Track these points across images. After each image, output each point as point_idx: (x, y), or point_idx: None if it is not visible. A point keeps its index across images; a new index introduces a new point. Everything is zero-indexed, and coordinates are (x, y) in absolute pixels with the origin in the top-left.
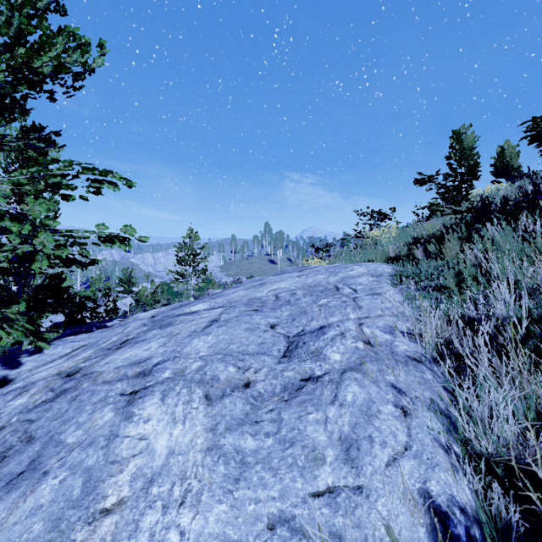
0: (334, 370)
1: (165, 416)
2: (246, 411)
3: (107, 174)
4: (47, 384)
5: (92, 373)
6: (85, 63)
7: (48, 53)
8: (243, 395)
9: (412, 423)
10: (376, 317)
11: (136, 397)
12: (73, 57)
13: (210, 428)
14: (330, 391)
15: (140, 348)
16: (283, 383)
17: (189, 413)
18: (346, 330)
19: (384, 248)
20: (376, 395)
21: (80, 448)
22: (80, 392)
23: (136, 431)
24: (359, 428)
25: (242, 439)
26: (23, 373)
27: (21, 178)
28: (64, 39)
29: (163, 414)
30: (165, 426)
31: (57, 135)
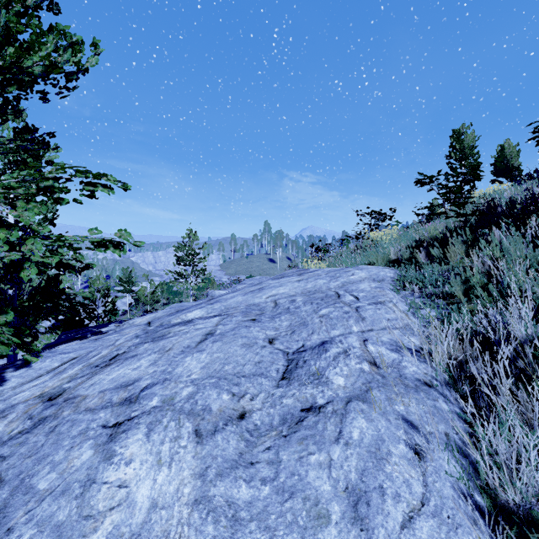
0: (337, 398)
1: (149, 456)
2: (240, 449)
3: (101, 176)
4: (26, 408)
5: (75, 398)
6: (79, 62)
7: (39, 53)
8: (237, 429)
9: (427, 469)
10: (380, 329)
11: (119, 431)
12: (64, 56)
13: (199, 474)
14: (334, 426)
15: (129, 366)
16: (281, 413)
17: (176, 453)
18: (350, 348)
19: (385, 250)
20: (385, 431)
21: (51, 497)
22: (60, 422)
23: (116, 476)
24: (368, 476)
25: (235, 487)
26: (6, 391)
27: (12, 181)
28: (55, 38)
29: (148, 454)
30: (149, 470)
31: (51, 137)
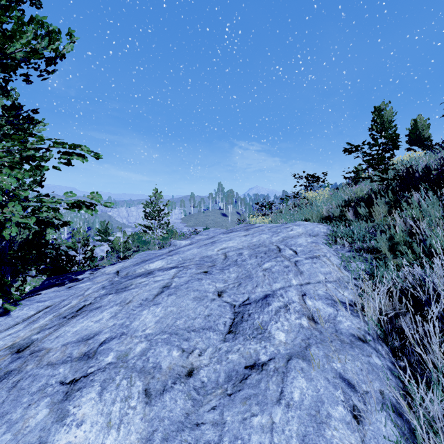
0: (279, 355)
1: (100, 417)
2: (186, 409)
3: (75, 147)
4: None
5: (40, 351)
6: (56, 49)
7: (20, 40)
8: (185, 387)
9: (366, 434)
10: (316, 283)
11: (75, 388)
12: (42, 43)
13: (145, 438)
14: (276, 385)
15: (92, 318)
16: (227, 370)
17: (125, 415)
18: (290, 302)
19: (318, 208)
20: (324, 391)
21: None
22: (23, 376)
23: (66, 439)
24: (309, 443)
25: None
26: None
27: None
28: (34, 27)
29: (98, 415)
30: (98, 432)
31: (35, 113)
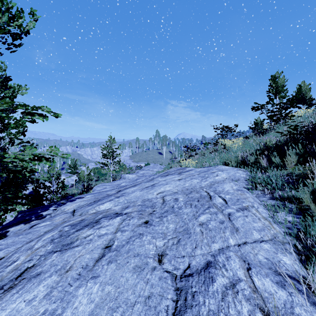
0: None
1: None
2: None
3: (37, 108)
4: None
5: None
6: (20, 26)
7: None
8: None
9: None
10: (253, 242)
11: None
12: (2, 18)
13: None
14: None
15: (26, 295)
16: None
17: None
18: (236, 279)
19: (234, 154)
20: None
21: None
22: None
23: None
24: None
25: None
26: None
27: None
28: None
29: None
30: None
31: (8, 80)
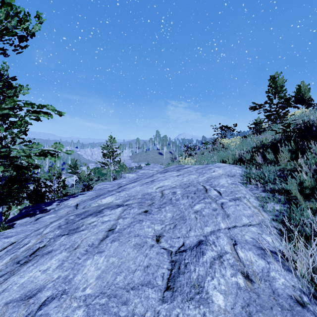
0: None
1: None
2: None
3: (42, 107)
4: None
5: None
6: (27, 28)
7: None
8: None
9: None
10: (242, 226)
11: None
12: (11, 22)
13: None
14: None
15: (41, 266)
16: None
17: None
18: (223, 252)
19: (232, 152)
20: None
21: None
22: None
23: None
24: None
25: None
26: None
27: None
28: (5, 9)
29: None
30: None
31: (13, 80)
